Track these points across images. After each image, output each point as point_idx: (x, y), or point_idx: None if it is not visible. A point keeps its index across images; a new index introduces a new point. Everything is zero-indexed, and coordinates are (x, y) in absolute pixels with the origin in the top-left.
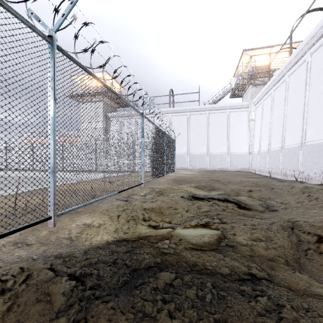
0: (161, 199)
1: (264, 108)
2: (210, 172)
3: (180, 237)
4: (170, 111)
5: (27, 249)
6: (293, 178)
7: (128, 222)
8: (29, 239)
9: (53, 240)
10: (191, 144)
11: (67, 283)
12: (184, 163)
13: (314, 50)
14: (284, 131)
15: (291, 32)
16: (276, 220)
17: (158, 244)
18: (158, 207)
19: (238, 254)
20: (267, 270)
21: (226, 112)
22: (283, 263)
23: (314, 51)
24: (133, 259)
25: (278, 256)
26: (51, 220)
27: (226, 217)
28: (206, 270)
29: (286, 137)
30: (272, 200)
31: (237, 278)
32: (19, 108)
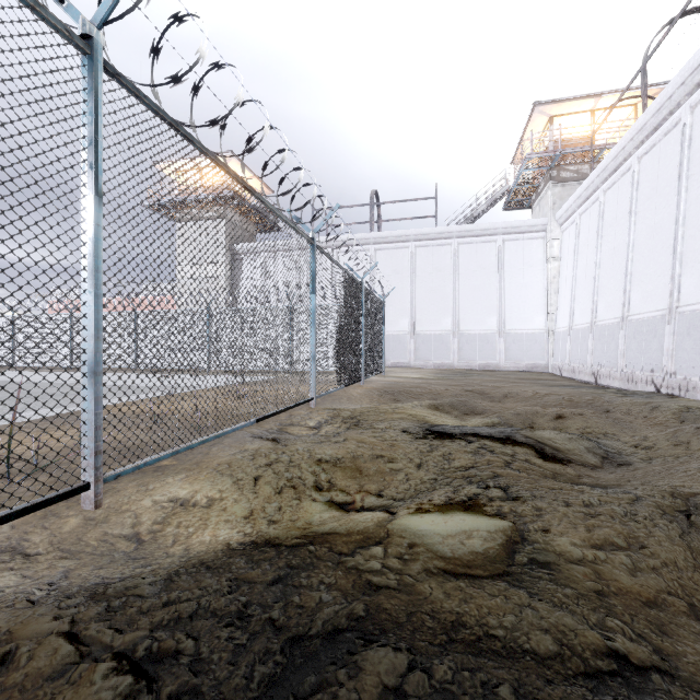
0: (357, 437)
1: (582, 232)
2: (462, 373)
3: (410, 538)
4: (373, 239)
5: (24, 569)
6: (651, 388)
7: (279, 495)
8: (31, 542)
9: (94, 544)
10: (418, 312)
11: (109, 685)
12: (403, 353)
13: (699, 99)
14: (628, 282)
15: (646, 59)
16: (641, 491)
17: (356, 559)
18: (351, 457)
19: (568, 589)
20: (650, 637)
21: (496, 241)
22: (685, 613)
23: (699, 101)
24: (292, 604)
25: (667, 592)
26: (88, 493)
27: (518, 484)
28: (491, 640)
29: (633, 294)
30: (612, 437)
31: (581, 670)
32: (3, 211)
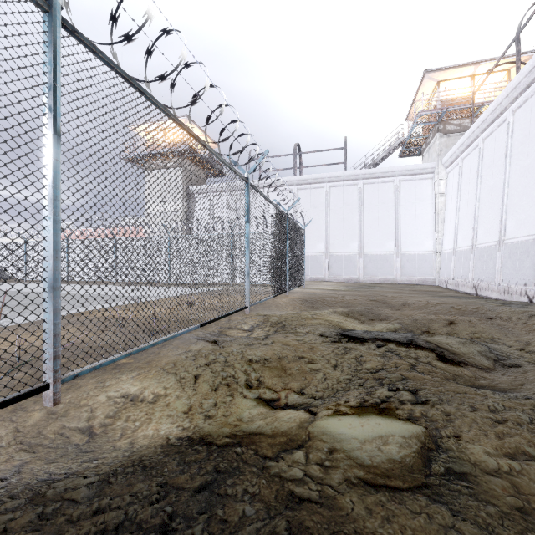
0: (283, 340)
1: (464, 173)
2: (366, 286)
3: (330, 443)
4: (296, 181)
5: None
6: (525, 299)
7: (215, 392)
8: None
9: (52, 437)
10: (331, 238)
11: None
12: (319, 270)
13: None
14: (504, 212)
15: (519, 30)
16: None
17: (280, 465)
18: (277, 358)
19: (490, 507)
20: None
21: (393, 181)
22: None
23: None
24: (215, 518)
25: None
26: (48, 392)
27: (425, 387)
28: None
29: (508, 222)
30: (498, 341)
31: None
32: None
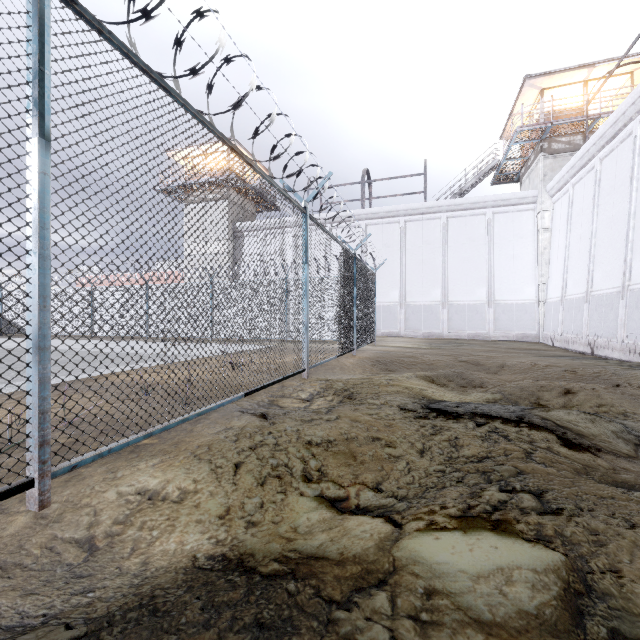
0: (351, 414)
1: (575, 202)
2: (452, 343)
3: (426, 579)
4: (365, 215)
5: None
6: None
7: (262, 487)
8: None
9: (36, 553)
10: (408, 284)
11: None
12: (393, 323)
13: None
14: (629, 250)
15: None
16: None
17: (353, 618)
18: (344, 439)
19: None
20: None
21: (485, 213)
22: None
23: None
24: None
25: None
26: (33, 491)
27: (553, 487)
28: None
29: (635, 263)
30: (633, 417)
31: None
32: None
